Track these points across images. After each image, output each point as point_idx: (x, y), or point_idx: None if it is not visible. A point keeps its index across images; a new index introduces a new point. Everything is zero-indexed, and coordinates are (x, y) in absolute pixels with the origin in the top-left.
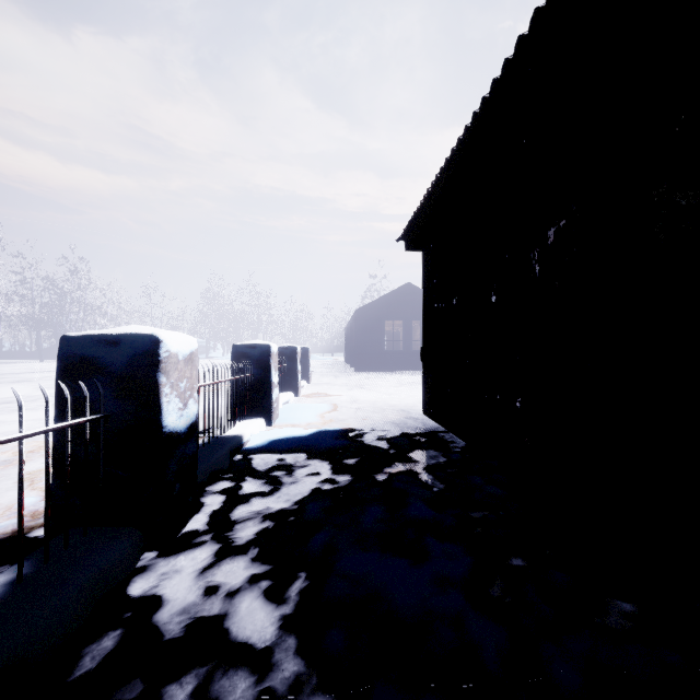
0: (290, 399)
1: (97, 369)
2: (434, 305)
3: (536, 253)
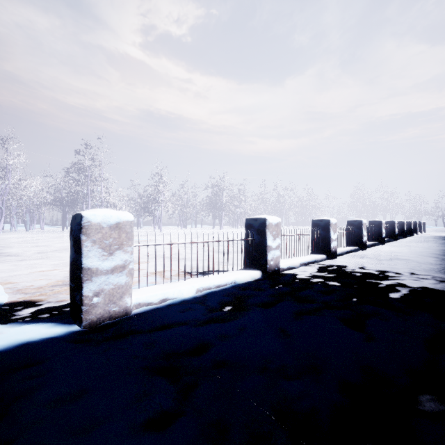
0: (419, 233)
1: (406, 224)
2: None
3: None
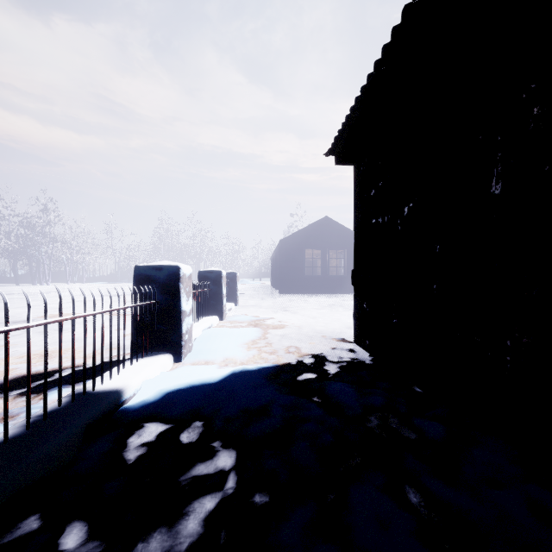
0: (213, 324)
1: None
2: (372, 221)
3: None
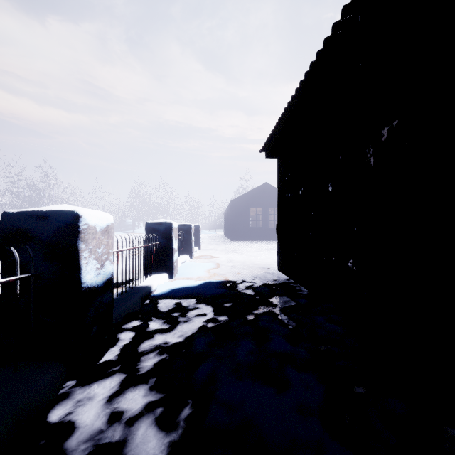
0: (186, 260)
1: (30, 238)
2: (285, 195)
3: (371, 148)
